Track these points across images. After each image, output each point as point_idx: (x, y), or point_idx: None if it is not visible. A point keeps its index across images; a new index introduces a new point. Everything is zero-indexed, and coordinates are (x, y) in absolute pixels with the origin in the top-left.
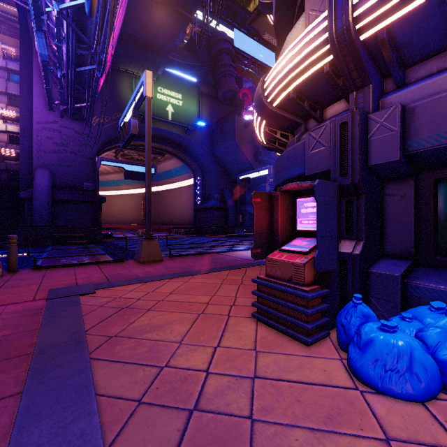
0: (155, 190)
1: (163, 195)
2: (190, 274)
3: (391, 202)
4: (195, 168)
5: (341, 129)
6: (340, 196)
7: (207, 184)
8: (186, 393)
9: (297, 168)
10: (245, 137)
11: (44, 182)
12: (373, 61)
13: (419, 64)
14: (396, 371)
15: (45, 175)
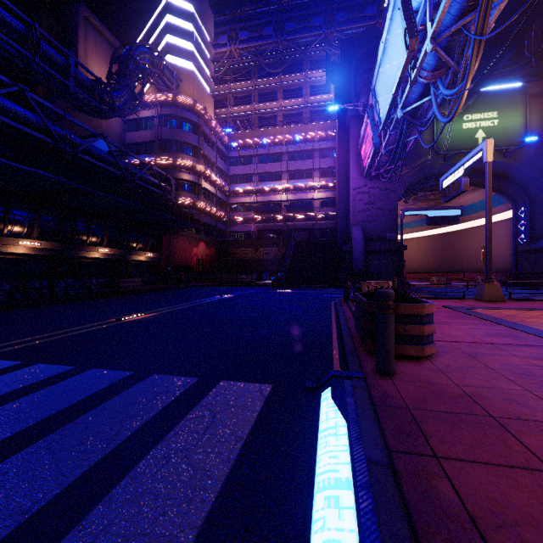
0: (448, 230)
1: (460, 236)
2: None
3: None
4: (515, 197)
5: None
6: None
7: (540, 215)
8: None
9: None
10: None
11: (359, 237)
12: None
13: None
14: None
15: (358, 231)
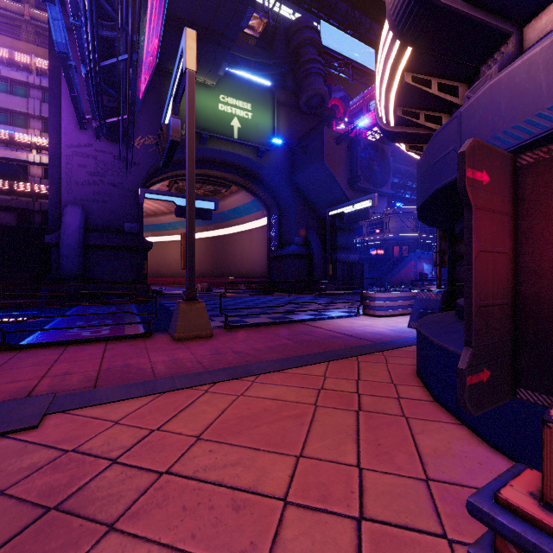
0: (219, 234)
1: (229, 240)
2: (251, 373)
3: None
4: (269, 203)
5: None
6: None
7: (285, 223)
8: None
9: (533, 119)
10: (337, 156)
11: (74, 223)
12: None
13: None
14: None
15: (76, 214)
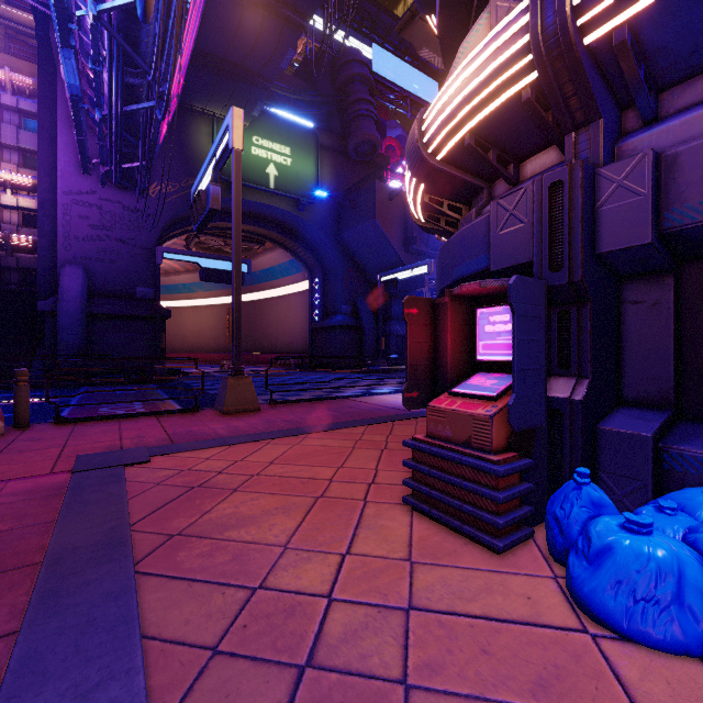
0: (249, 299)
1: (262, 307)
2: (303, 432)
3: (634, 315)
4: (311, 264)
5: (552, 194)
6: (549, 305)
7: (331, 288)
8: (294, 636)
9: (476, 260)
10: (391, 214)
11: (75, 287)
12: (604, 80)
13: (682, 84)
14: (654, 603)
15: (76, 276)
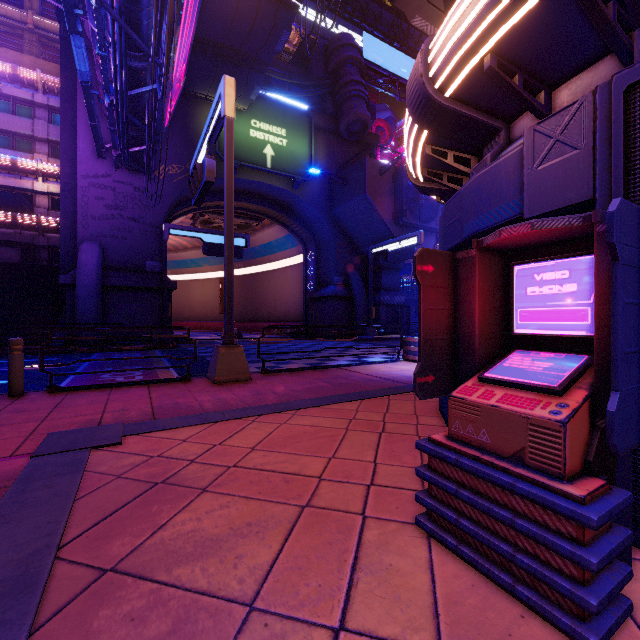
0: (249, 272)
1: (261, 280)
2: (292, 408)
3: None
4: (305, 239)
5: (627, 102)
6: None
7: (324, 261)
8: None
9: (498, 209)
10: (381, 189)
11: (91, 261)
12: None
13: None
14: None
15: (92, 251)
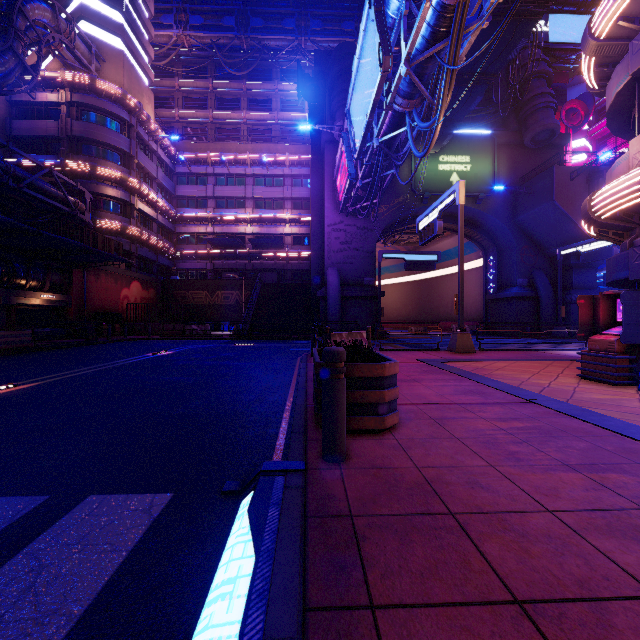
0: (426, 277)
1: (437, 283)
2: (513, 360)
3: None
4: (485, 245)
5: None
6: None
7: (506, 265)
8: (541, 385)
9: (624, 272)
10: (571, 193)
11: (334, 281)
12: None
13: None
14: None
15: (334, 274)
